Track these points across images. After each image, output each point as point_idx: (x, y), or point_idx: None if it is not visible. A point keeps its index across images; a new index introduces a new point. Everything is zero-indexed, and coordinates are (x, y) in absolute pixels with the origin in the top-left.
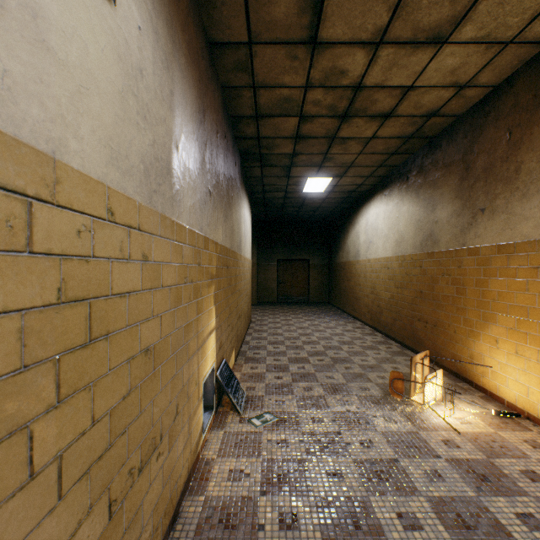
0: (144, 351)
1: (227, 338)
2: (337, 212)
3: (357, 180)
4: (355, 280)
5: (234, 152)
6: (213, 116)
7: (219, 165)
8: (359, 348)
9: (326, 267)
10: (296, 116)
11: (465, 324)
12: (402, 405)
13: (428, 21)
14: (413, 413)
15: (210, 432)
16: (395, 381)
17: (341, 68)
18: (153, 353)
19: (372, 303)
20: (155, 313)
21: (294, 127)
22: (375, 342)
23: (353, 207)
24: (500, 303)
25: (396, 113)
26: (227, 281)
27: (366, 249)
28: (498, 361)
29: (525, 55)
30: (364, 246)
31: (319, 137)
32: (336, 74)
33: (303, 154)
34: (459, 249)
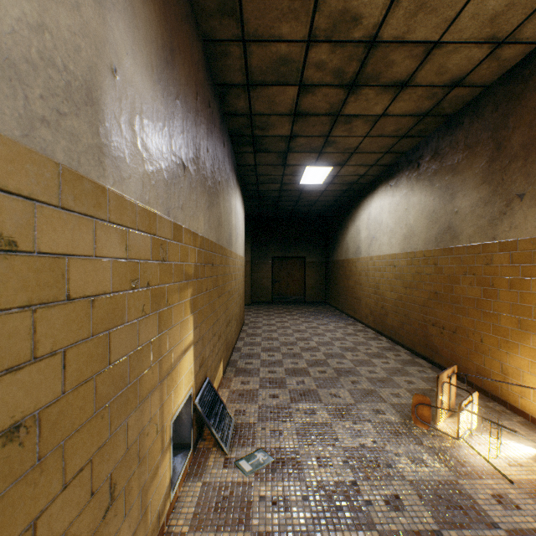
0: (2, 436)
1: (212, 351)
2: (336, 206)
3: (359, 169)
4: (355, 279)
5: (223, 131)
6: (189, 67)
7: (200, 137)
8: (364, 355)
9: (322, 265)
10: (295, 84)
11: (496, 332)
12: (427, 436)
13: None
14: (445, 450)
15: (184, 483)
16: (419, 407)
17: (353, 12)
18: (39, 427)
19: (375, 304)
20: (45, 350)
21: (293, 101)
22: (380, 348)
23: (354, 201)
24: None
25: (413, 81)
26: (212, 281)
27: (368, 245)
28: None
29: None
30: (366, 243)
31: (321, 115)
32: (346, 22)
33: (301, 137)
34: (487, 243)
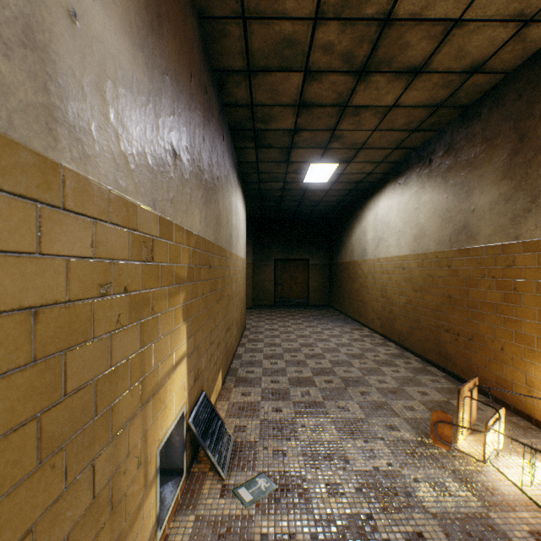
0: None
1: (209, 361)
2: (340, 207)
3: (366, 166)
4: (361, 282)
5: (222, 122)
6: (181, 42)
7: (195, 124)
8: (372, 363)
9: (326, 268)
10: (300, 70)
11: (519, 340)
12: (448, 458)
13: None
14: (469, 474)
15: (174, 517)
16: (439, 425)
17: None
18: None
19: (383, 308)
20: None
21: (297, 89)
22: (389, 355)
23: (359, 201)
24: None
25: (429, 67)
26: (209, 285)
27: (375, 247)
28: None
29: None
30: (373, 244)
31: (327, 105)
32: None
33: (306, 131)
34: (509, 243)
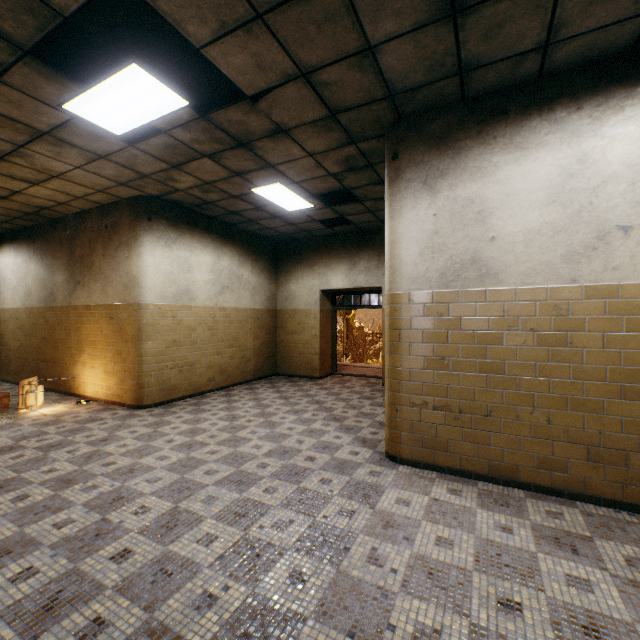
0: None
1: None
2: None
3: None
4: None
5: None
6: None
7: None
8: None
9: None
10: None
11: (72, 357)
12: (10, 415)
13: (20, 174)
14: (18, 416)
15: None
16: (3, 399)
17: None
18: None
19: (1, 354)
20: None
21: None
22: (0, 390)
23: None
24: (87, 340)
25: (11, 199)
26: None
27: None
28: (86, 375)
29: (94, 204)
30: None
31: None
32: None
33: None
34: (69, 306)
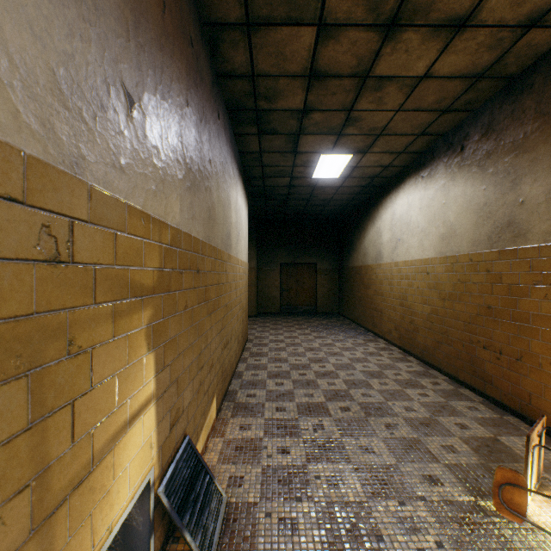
0: None
1: (197, 392)
2: (351, 207)
3: (384, 158)
4: (376, 288)
5: (216, 96)
6: None
7: (172, 76)
8: (394, 384)
9: (336, 273)
10: (313, 22)
11: None
12: (518, 532)
13: None
14: None
15: None
16: (507, 488)
17: None
18: None
19: (401, 318)
20: None
21: (308, 52)
22: (412, 373)
23: (373, 199)
24: None
25: (476, 18)
26: (197, 294)
27: (392, 249)
28: None
29: None
30: (389, 246)
31: (344, 76)
32: None
33: (317, 111)
34: None
